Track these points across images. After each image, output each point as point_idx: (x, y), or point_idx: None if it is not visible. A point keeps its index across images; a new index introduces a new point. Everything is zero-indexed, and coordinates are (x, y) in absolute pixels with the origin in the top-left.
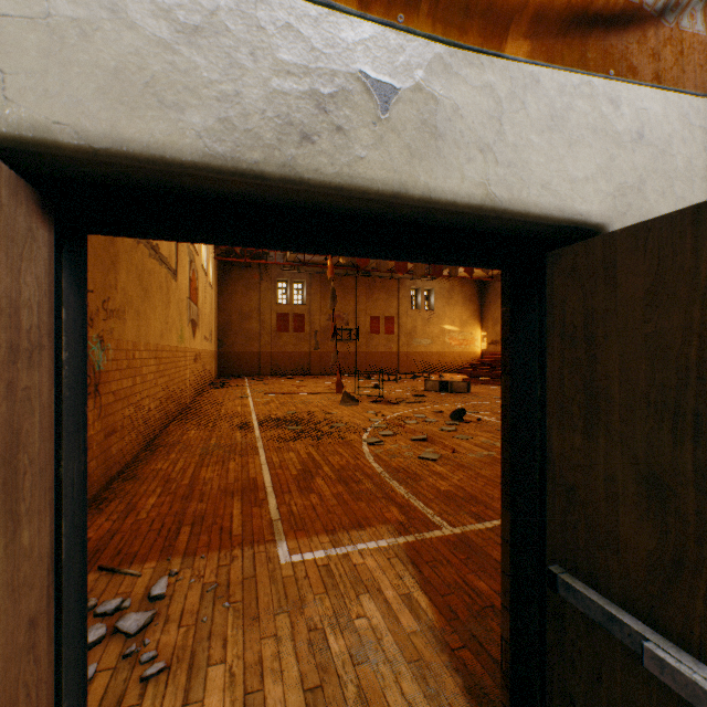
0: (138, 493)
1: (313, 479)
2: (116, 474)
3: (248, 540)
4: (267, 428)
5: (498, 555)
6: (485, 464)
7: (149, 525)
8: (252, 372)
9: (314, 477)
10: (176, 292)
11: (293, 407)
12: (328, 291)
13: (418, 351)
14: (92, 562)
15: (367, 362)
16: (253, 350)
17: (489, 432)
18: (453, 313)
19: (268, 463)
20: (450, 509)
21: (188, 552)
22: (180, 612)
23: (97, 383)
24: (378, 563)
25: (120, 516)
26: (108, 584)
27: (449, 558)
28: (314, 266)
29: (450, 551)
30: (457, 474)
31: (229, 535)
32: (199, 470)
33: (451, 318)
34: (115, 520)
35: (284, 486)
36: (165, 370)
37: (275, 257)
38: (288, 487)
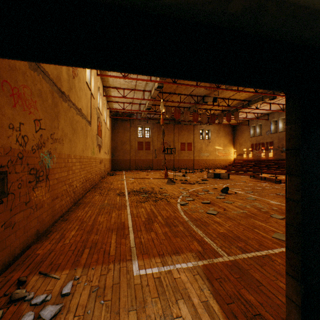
0: (67, 228)
1: (152, 224)
2: (58, 218)
3: (117, 259)
4: (132, 195)
5: (258, 276)
6: (242, 217)
7: (69, 247)
8: (126, 168)
9: (153, 222)
10: (90, 131)
11: (144, 185)
12: (161, 131)
13: (203, 159)
14: (37, 269)
15: (179, 164)
16: (127, 158)
17: (242, 199)
18: (220, 140)
19: (131, 214)
20: (226, 244)
21: (86, 265)
22: (76, 305)
23: (47, 174)
24: (188, 278)
25: (56, 241)
26: (42, 284)
27: (228, 277)
28: (154, 120)
29: (228, 272)
30: (228, 223)
31: (108, 255)
32: (97, 216)
33: (219, 143)
34: (53, 244)
35: (138, 227)
36: (84, 167)
37: (137, 116)
38: (140, 228)
